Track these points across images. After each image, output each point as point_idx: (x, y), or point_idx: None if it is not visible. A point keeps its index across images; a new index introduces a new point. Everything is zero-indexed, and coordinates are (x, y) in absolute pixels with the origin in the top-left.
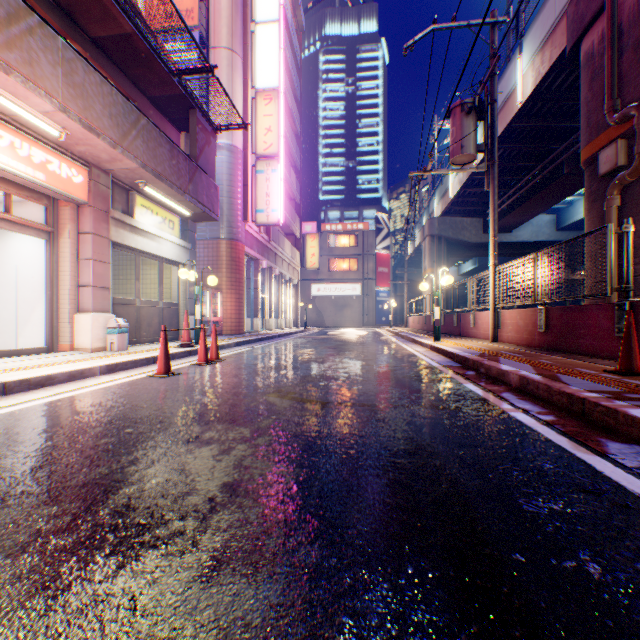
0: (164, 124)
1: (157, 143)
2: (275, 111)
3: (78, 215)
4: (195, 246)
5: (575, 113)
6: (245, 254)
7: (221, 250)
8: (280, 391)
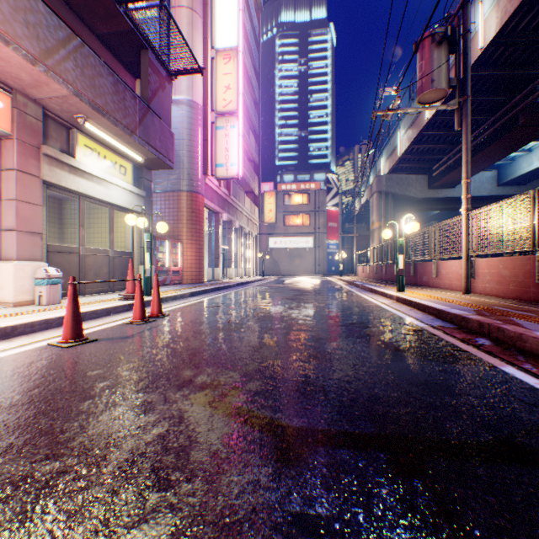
0: (116, 67)
1: (96, 72)
2: (234, 69)
3: (0, 149)
4: (151, 195)
5: (536, 60)
6: (205, 207)
7: (181, 202)
8: (216, 385)
